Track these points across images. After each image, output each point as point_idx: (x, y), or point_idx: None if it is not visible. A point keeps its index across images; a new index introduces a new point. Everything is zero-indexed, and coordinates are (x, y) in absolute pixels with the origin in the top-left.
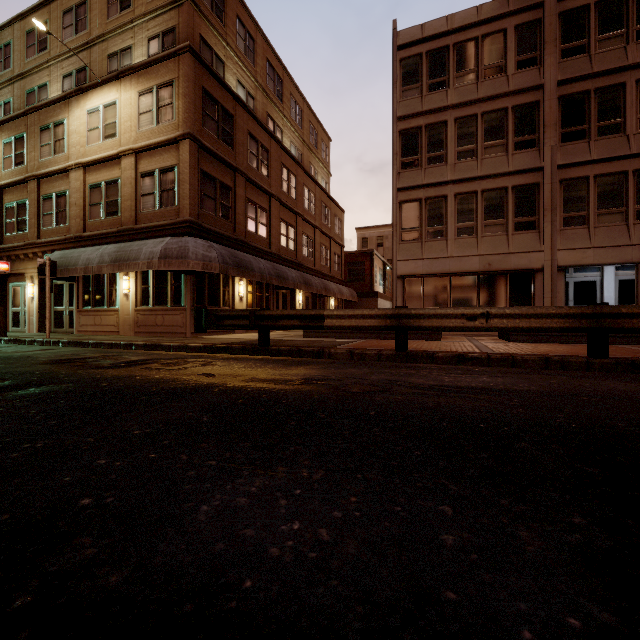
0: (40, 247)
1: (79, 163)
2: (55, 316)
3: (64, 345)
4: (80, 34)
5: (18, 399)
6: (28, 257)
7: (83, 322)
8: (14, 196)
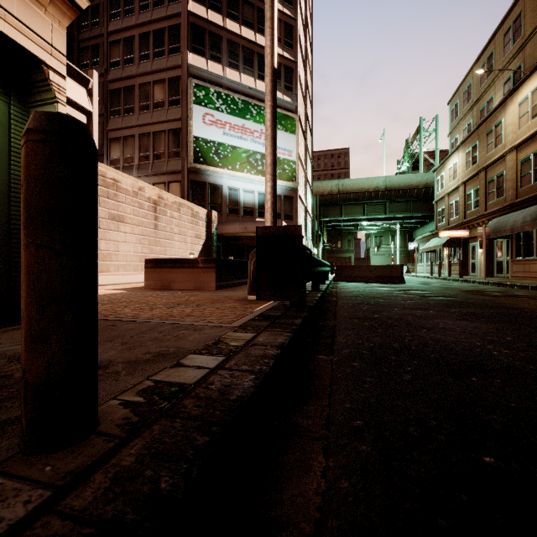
0: (485, 217)
1: (511, 147)
2: (496, 265)
3: (491, 285)
4: (516, 42)
5: (431, 299)
6: (479, 225)
7: (515, 269)
8: (471, 186)
